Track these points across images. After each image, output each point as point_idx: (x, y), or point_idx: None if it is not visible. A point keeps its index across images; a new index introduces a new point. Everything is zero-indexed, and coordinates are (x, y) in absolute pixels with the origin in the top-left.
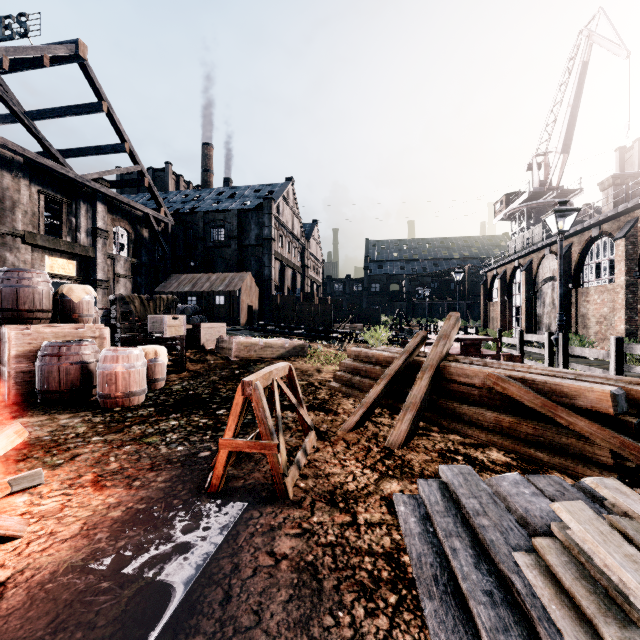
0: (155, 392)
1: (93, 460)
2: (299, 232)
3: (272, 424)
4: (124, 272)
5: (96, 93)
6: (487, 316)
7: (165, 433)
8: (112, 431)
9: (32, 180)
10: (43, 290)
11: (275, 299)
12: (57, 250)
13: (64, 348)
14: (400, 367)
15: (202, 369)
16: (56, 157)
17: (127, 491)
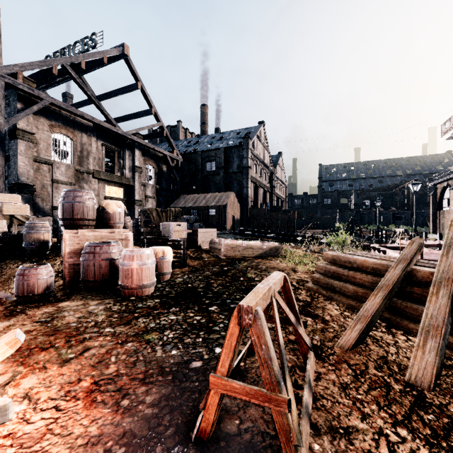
0: (163, 283)
1: (97, 358)
2: (268, 161)
3: (277, 366)
4: (151, 194)
5: (134, 77)
6: (436, 223)
7: (163, 330)
8: (122, 322)
9: (98, 137)
10: (89, 204)
11: (251, 211)
12: (112, 181)
13: (98, 248)
14: (398, 277)
15: (198, 265)
16: (111, 121)
17: (112, 415)
